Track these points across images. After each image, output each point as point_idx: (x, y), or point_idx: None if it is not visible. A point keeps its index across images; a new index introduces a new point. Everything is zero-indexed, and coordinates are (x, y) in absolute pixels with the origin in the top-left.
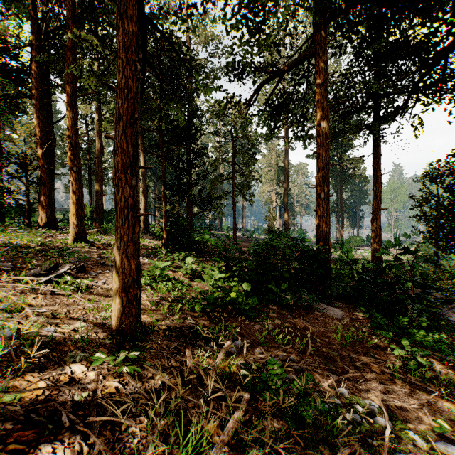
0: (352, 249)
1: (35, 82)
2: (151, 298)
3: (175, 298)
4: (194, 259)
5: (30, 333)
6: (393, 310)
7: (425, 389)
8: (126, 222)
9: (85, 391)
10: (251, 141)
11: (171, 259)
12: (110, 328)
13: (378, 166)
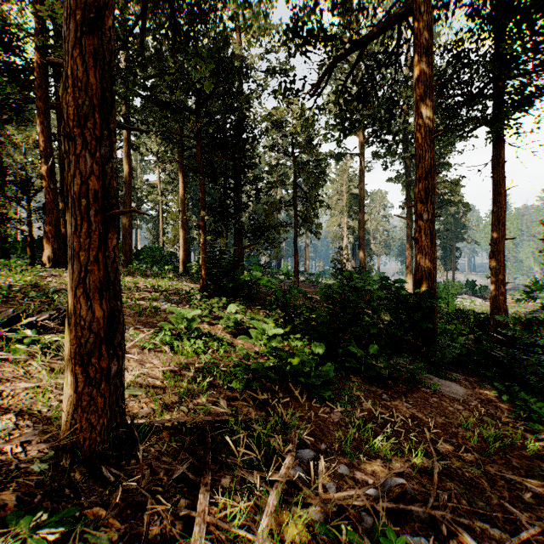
0: (454, 296)
1: (39, 78)
2: (158, 369)
3: (207, 364)
4: (240, 306)
5: None
6: (541, 386)
7: None
8: (85, 225)
9: None
10: (317, 155)
11: (208, 306)
12: (58, 434)
13: (501, 178)
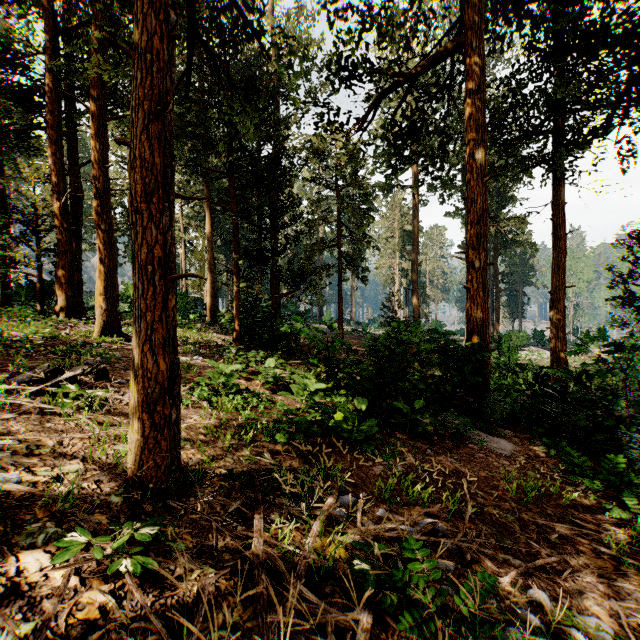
0: (516, 348)
1: (50, 104)
2: (203, 422)
3: (247, 420)
4: (279, 360)
5: None
6: (593, 442)
7: None
8: (151, 289)
9: (33, 617)
10: (364, 189)
11: (244, 360)
12: (124, 474)
13: (561, 221)
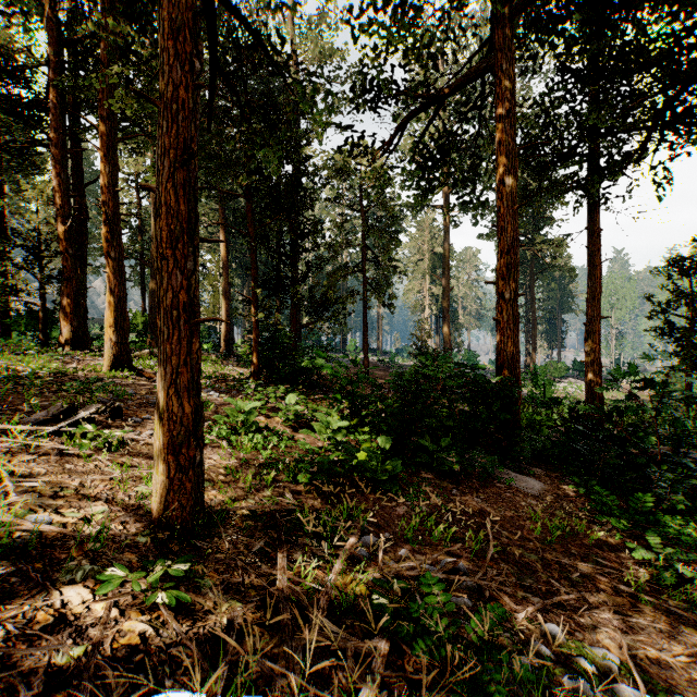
0: (551, 381)
1: (54, 121)
2: (224, 462)
3: (268, 460)
4: (300, 396)
5: (2, 525)
6: (625, 481)
7: (694, 623)
8: (176, 333)
9: (81, 642)
10: (391, 211)
11: (264, 396)
12: (149, 515)
13: (596, 249)
